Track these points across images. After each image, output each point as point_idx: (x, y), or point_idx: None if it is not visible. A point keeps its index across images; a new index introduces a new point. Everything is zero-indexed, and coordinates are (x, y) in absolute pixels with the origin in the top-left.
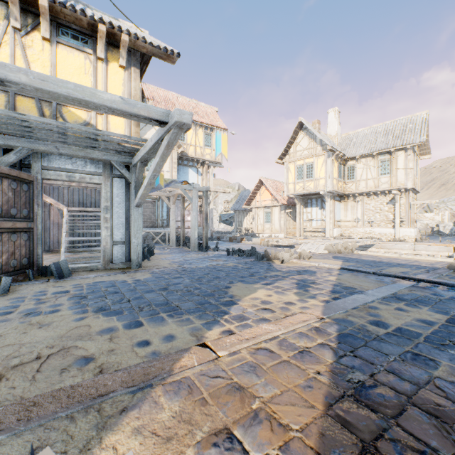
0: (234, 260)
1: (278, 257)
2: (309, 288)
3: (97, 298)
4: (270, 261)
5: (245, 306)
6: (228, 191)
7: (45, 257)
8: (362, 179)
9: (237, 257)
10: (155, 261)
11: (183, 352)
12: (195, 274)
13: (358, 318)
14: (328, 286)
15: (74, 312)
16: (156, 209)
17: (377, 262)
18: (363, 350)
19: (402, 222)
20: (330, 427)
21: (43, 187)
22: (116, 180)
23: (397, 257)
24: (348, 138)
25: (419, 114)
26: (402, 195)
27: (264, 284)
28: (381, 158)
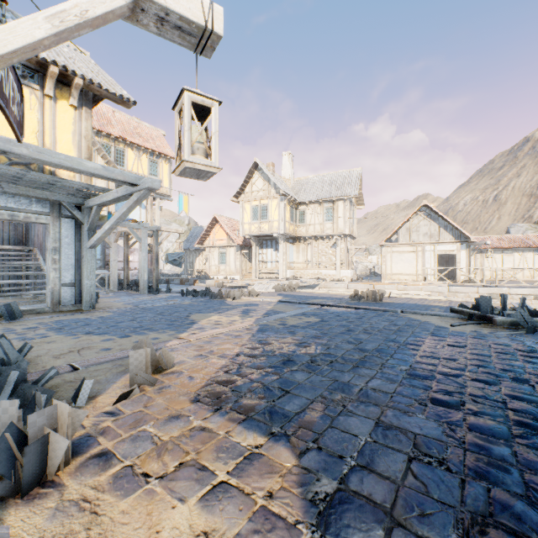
0: (190, 300)
1: (230, 295)
2: (250, 313)
3: (75, 328)
4: (223, 299)
5: (203, 323)
6: (181, 231)
7: None
8: (311, 224)
9: (192, 297)
10: (105, 303)
11: (168, 341)
12: (155, 310)
13: (273, 323)
14: (263, 311)
15: (66, 335)
16: None
17: (308, 297)
18: (268, 332)
19: (342, 264)
20: (242, 349)
21: None
22: (65, 221)
23: (326, 292)
24: (300, 183)
25: (355, 169)
26: (342, 240)
27: (217, 313)
28: (326, 205)
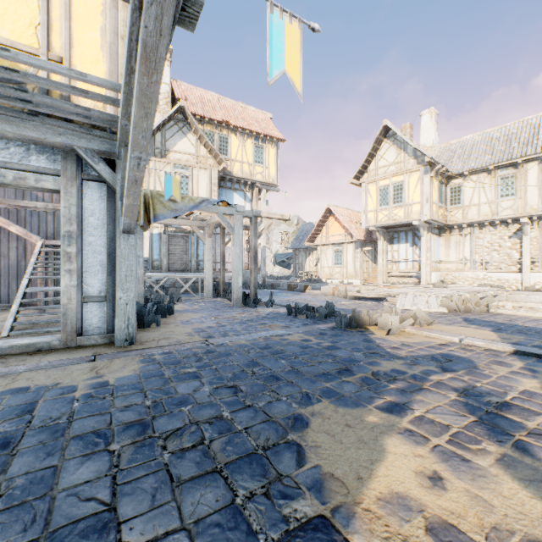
0: (301, 326)
1: (375, 320)
2: (521, 433)
3: None
4: (363, 329)
5: None
6: (288, 217)
7: (4, 317)
8: (472, 204)
9: (303, 318)
10: (168, 327)
11: None
12: (227, 364)
13: None
14: None
15: None
16: (189, 246)
17: None
18: None
19: (534, 263)
20: None
21: (16, 211)
22: (89, 186)
23: None
24: (450, 149)
25: None
26: (534, 226)
27: (388, 411)
28: (501, 173)
